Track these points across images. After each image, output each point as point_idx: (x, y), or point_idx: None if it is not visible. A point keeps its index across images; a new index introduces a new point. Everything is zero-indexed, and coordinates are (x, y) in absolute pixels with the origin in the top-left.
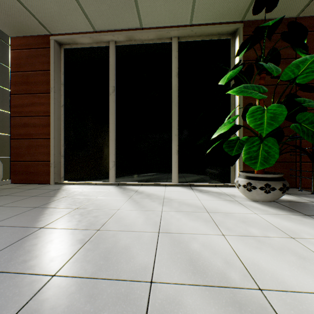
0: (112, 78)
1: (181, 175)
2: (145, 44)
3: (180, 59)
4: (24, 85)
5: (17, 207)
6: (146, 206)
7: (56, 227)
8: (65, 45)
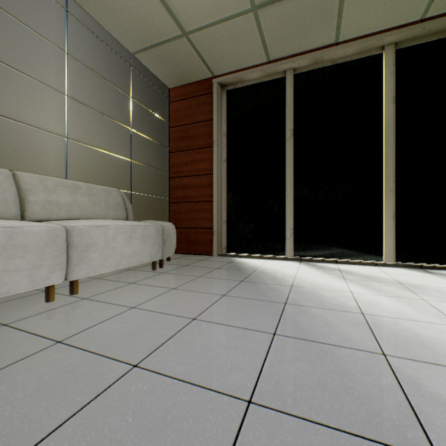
0: (289, 119)
1: (399, 251)
2: (339, 64)
3: (397, 75)
4: (184, 140)
5: (221, 279)
6: (387, 291)
7: (301, 304)
8: (228, 86)
